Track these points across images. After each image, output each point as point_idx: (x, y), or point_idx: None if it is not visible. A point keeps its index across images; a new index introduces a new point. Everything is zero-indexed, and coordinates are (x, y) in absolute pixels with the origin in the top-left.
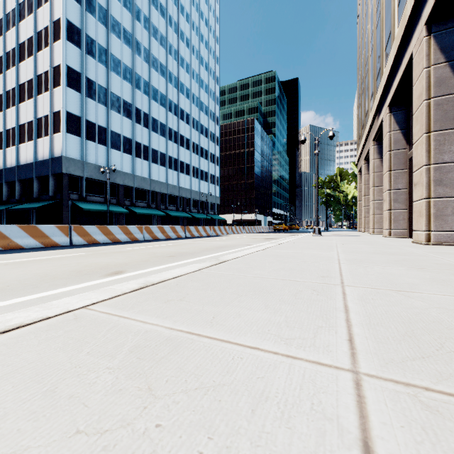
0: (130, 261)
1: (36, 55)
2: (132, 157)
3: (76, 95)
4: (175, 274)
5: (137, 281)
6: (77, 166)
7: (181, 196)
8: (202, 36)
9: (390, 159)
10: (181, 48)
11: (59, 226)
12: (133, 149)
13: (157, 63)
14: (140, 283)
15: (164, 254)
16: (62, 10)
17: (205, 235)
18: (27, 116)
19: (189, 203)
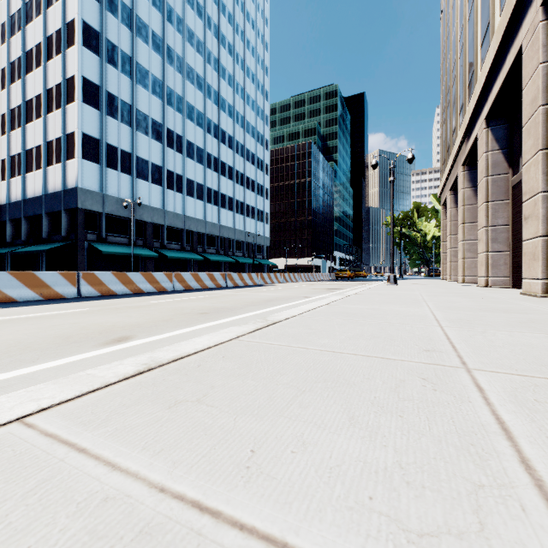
0: (146, 320)
1: (46, 65)
2: (162, 189)
3: (94, 113)
4: (200, 346)
5: (138, 359)
6: (95, 199)
7: (223, 237)
8: (248, 41)
9: (487, 188)
10: (222, 56)
11: (63, 273)
12: (164, 179)
13: (192, 74)
14: (139, 363)
15: (194, 310)
16: (77, 9)
17: (251, 284)
18: (35, 139)
19: (232, 245)
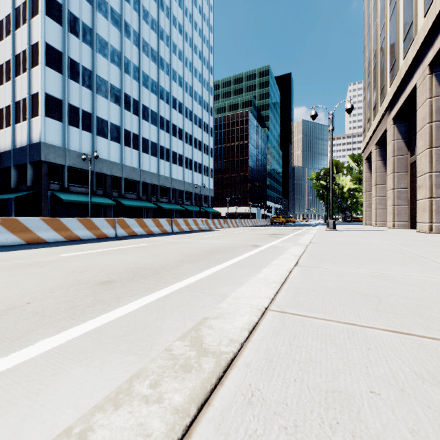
0: None
1: (14, 33)
2: (120, 146)
3: (57, 76)
4: None
5: None
6: (58, 153)
7: (174, 188)
8: (195, 23)
9: (431, 133)
10: (173, 34)
11: None
12: (122, 137)
13: (147, 48)
14: None
15: (100, 273)
16: None
17: (196, 230)
18: (5, 100)
19: (182, 196)
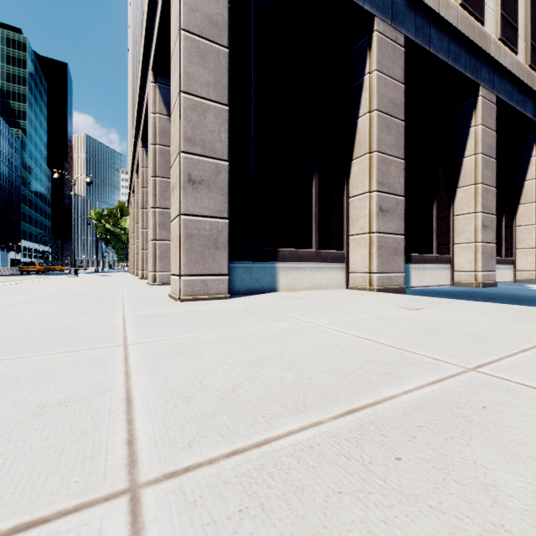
0: None
1: None
2: None
3: None
4: None
5: None
6: None
7: None
8: None
9: (138, 215)
10: None
11: None
12: None
13: None
14: None
15: None
16: None
17: None
18: None
19: None
